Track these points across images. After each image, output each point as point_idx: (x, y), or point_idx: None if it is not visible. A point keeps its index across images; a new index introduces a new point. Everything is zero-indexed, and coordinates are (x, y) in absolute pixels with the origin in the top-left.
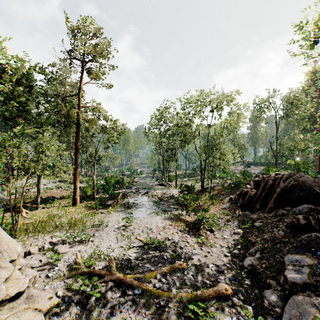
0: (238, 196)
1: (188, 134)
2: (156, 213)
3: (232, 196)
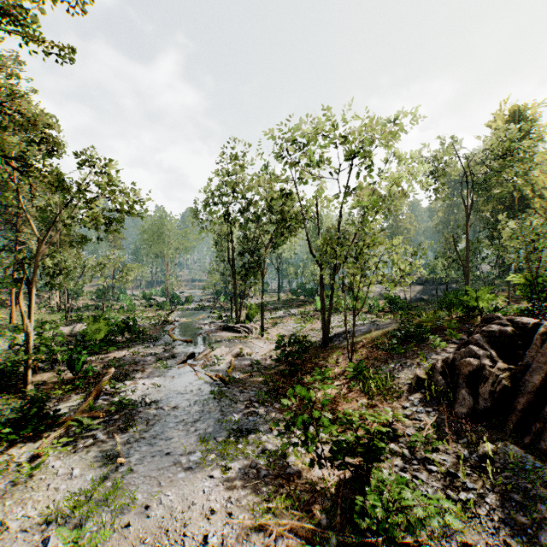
0: (444, 375)
1: (290, 214)
2: (207, 450)
3: (421, 374)
